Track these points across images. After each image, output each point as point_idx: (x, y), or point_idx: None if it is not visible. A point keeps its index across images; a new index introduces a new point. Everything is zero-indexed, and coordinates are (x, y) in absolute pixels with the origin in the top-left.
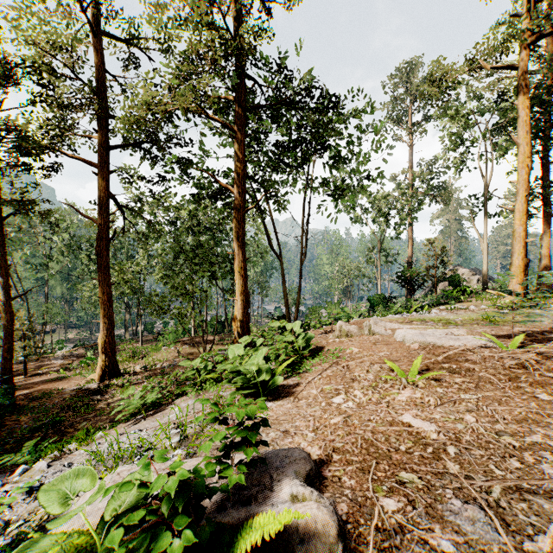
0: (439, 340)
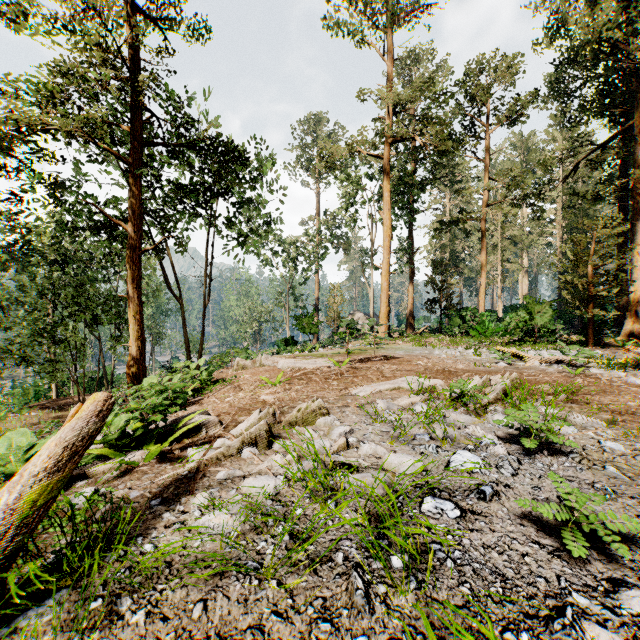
0: (304, 365)
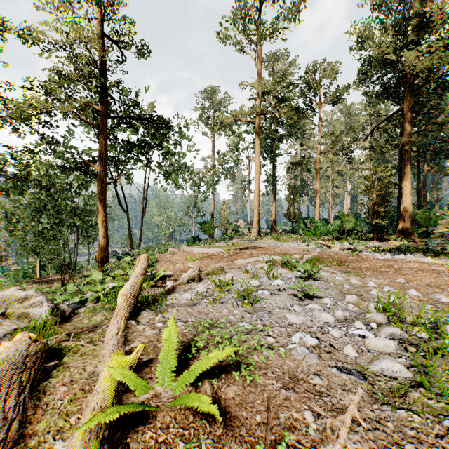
0: (208, 251)
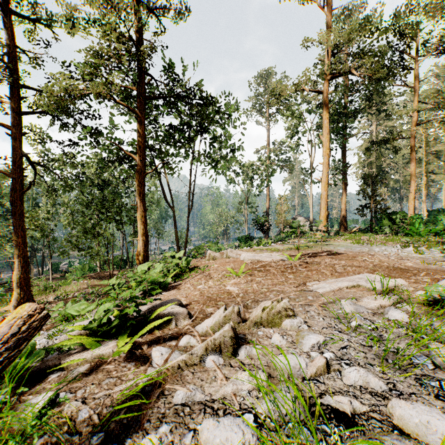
0: (261, 258)
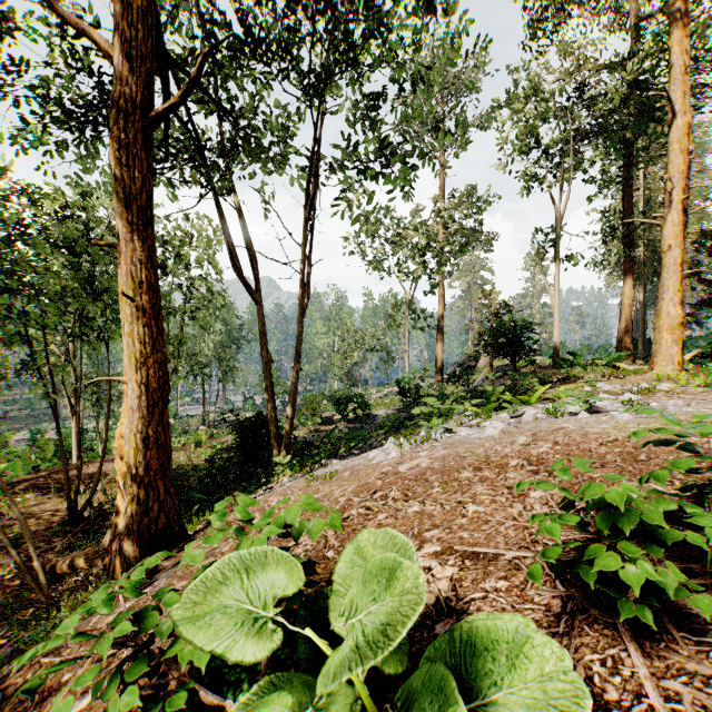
0: None
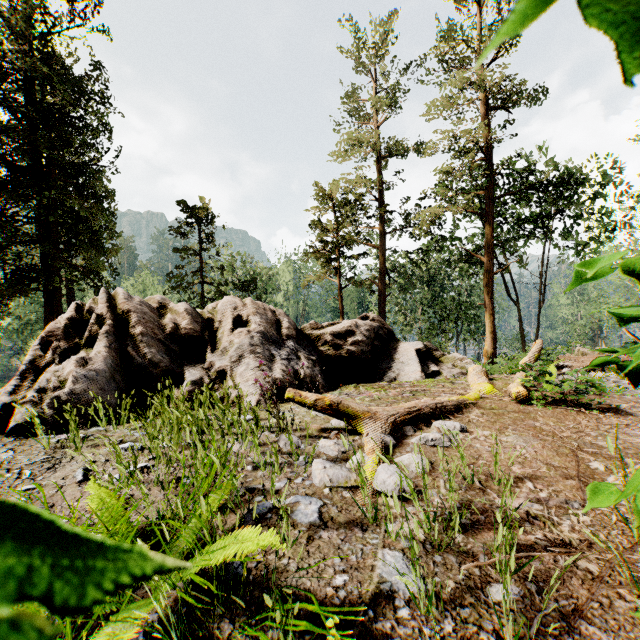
0: None
